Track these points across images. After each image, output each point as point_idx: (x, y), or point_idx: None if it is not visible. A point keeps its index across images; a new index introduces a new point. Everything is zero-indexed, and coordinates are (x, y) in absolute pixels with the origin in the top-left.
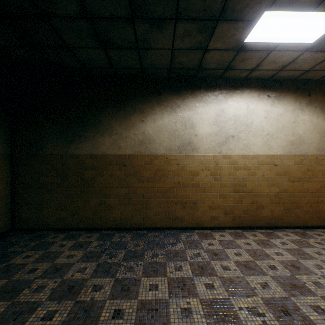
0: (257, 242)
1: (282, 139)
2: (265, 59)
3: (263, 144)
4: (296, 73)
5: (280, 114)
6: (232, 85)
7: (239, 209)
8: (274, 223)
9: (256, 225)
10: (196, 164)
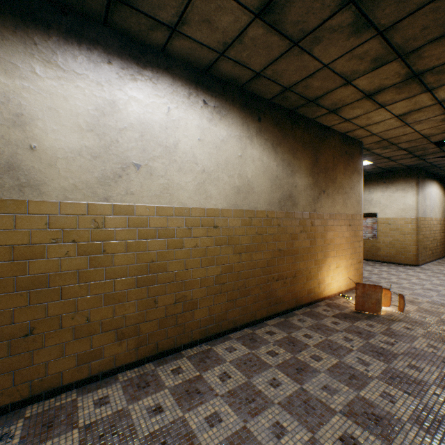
0: (178, 395)
1: (225, 182)
2: (192, 2)
3: (196, 188)
4: (244, 74)
5: (222, 139)
6: (137, 54)
7: (153, 319)
8: (214, 328)
9: (185, 342)
10: (35, 227)
